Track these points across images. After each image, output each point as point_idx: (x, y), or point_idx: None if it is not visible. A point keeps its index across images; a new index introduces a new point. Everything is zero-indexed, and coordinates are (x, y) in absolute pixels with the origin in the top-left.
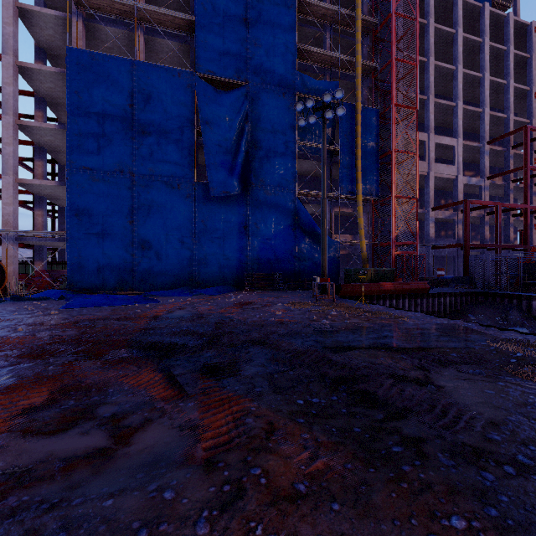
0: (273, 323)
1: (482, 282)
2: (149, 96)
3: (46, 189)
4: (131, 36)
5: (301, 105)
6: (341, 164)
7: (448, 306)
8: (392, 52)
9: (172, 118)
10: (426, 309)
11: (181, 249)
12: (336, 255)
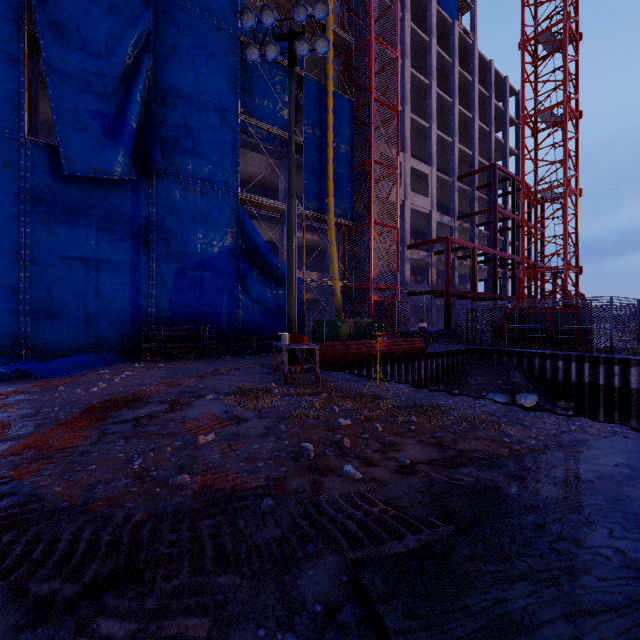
0: (183, 513)
1: (473, 336)
2: None
3: None
4: None
5: (251, 18)
6: (306, 166)
7: (446, 368)
8: (371, 26)
9: None
10: (424, 375)
11: None
12: (299, 299)
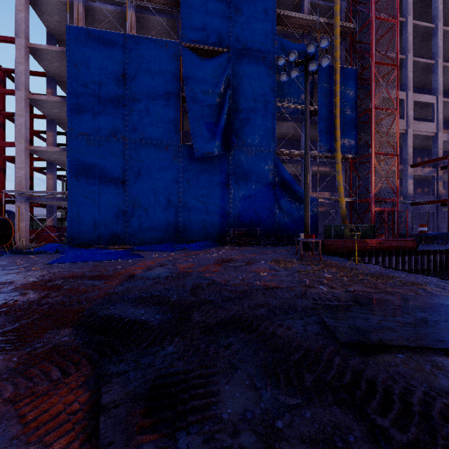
0: (259, 289)
1: None
2: (139, 66)
3: (53, 155)
4: (124, 15)
5: (282, 59)
6: (319, 124)
7: (438, 263)
8: (372, 10)
9: (160, 85)
10: (414, 267)
11: (168, 206)
12: (314, 211)
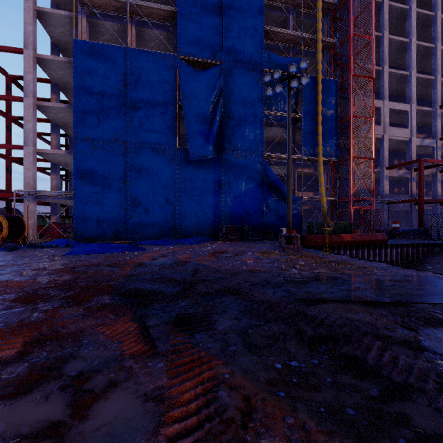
0: (245, 272)
1: (438, 234)
2: (139, 77)
3: (58, 157)
4: (125, 28)
5: (268, 76)
6: (303, 130)
7: (405, 256)
8: (350, 28)
9: (158, 95)
10: (384, 258)
11: (165, 205)
12: (299, 209)
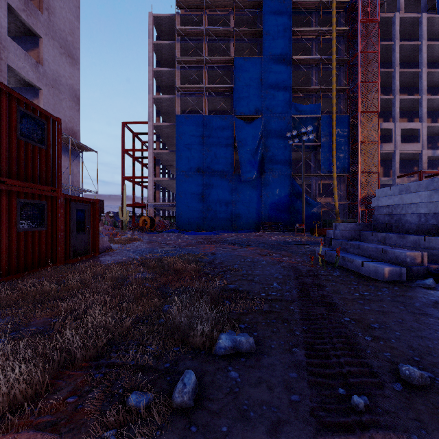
0: (269, 240)
1: None
2: (211, 132)
3: (163, 181)
4: (201, 99)
5: (290, 133)
6: (322, 154)
7: None
8: (358, 78)
9: (222, 141)
10: None
11: (226, 209)
12: (318, 211)
